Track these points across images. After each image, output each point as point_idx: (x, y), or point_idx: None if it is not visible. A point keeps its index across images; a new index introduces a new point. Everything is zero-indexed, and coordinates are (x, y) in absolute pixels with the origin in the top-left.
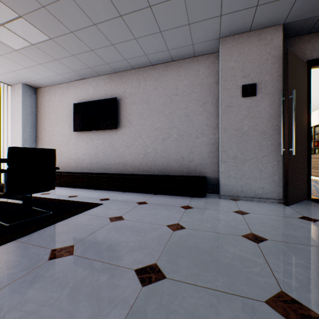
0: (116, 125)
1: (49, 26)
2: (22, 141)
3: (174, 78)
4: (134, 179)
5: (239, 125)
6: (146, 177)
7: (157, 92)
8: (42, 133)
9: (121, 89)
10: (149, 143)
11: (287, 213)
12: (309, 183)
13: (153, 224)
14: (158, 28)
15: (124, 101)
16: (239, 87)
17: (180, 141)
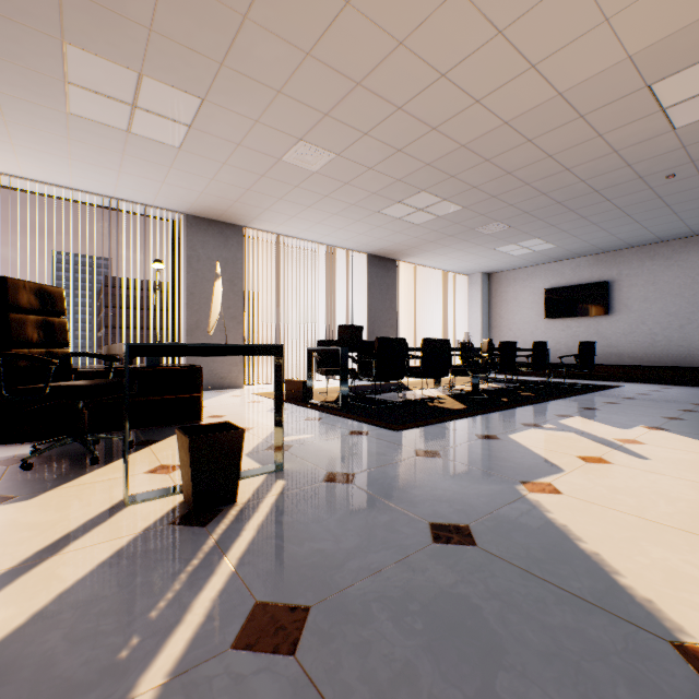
0: (607, 312)
1: (565, 242)
2: (481, 330)
3: (697, 255)
4: (642, 369)
5: None
6: (658, 367)
7: (670, 273)
8: (497, 321)
9: (614, 271)
10: (658, 330)
11: None
12: None
13: (694, 394)
14: (684, 225)
15: (618, 284)
16: None
17: None
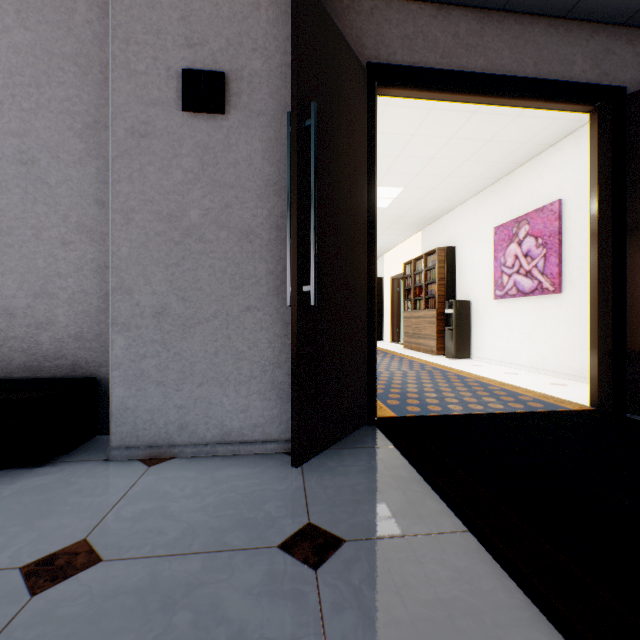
0: None
1: None
2: None
3: None
4: None
5: (175, 204)
6: None
7: None
8: None
9: None
10: None
11: (266, 517)
12: (372, 381)
13: None
14: None
15: None
16: (173, 74)
17: (0, 253)
